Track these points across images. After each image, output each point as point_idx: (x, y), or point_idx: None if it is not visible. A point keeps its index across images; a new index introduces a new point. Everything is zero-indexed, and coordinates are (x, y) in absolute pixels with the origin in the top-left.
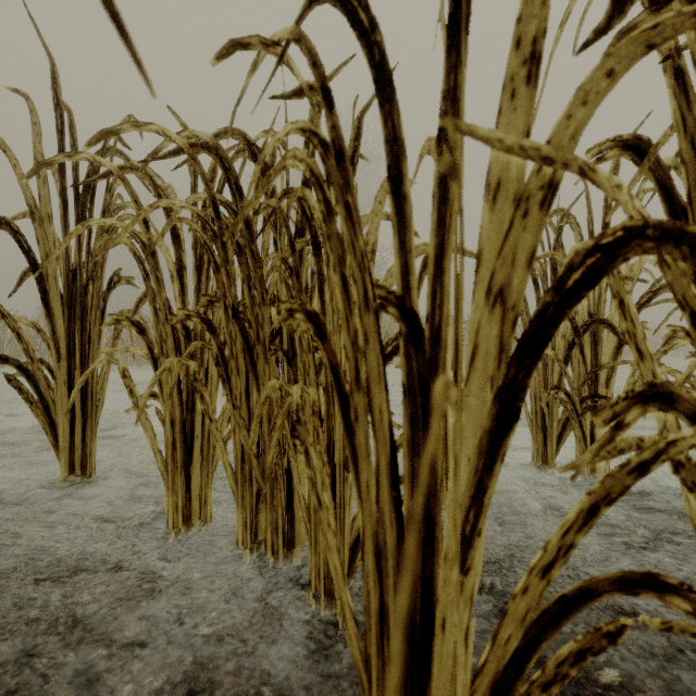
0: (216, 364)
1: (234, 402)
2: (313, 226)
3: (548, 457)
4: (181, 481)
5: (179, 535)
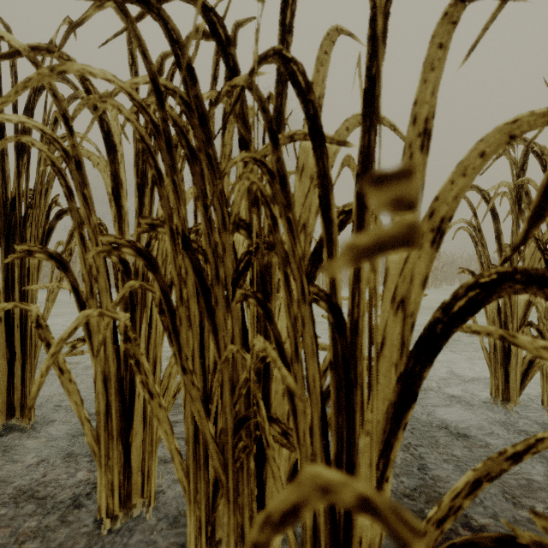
0: (160, 313)
1: (184, 365)
2: (311, 101)
3: (510, 394)
4: (117, 453)
5: (115, 522)
